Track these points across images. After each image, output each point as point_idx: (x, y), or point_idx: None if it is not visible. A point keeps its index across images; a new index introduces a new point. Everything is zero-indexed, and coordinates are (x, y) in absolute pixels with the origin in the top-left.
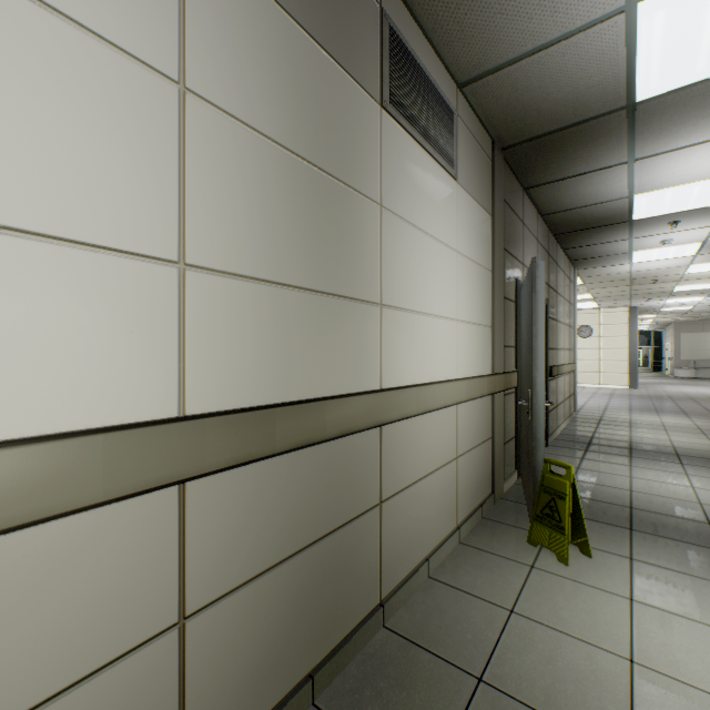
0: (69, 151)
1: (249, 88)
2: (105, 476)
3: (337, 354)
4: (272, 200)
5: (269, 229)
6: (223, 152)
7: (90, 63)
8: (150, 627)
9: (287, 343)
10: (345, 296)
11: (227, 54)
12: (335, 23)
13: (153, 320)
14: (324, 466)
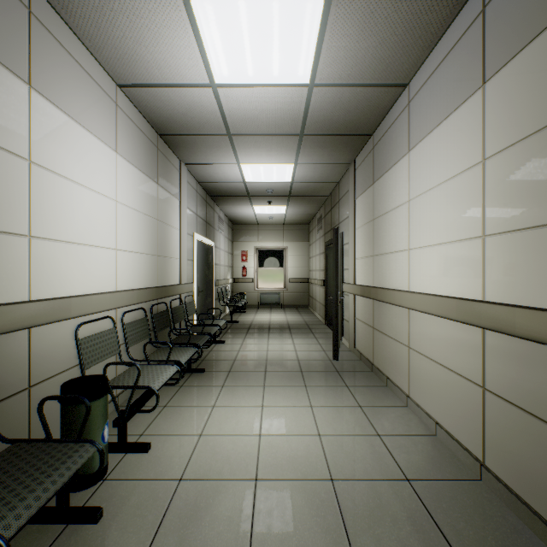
0: (457, 214)
1: (512, 123)
2: (456, 312)
3: None
4: (528, 175)
5: (525, 195)
6: (499, 173)
7: (461, 183)
8: (474, 378)
9: (540, 267)
10: None
11: (501, 120)
12: None
13: (475, 261)
14: None
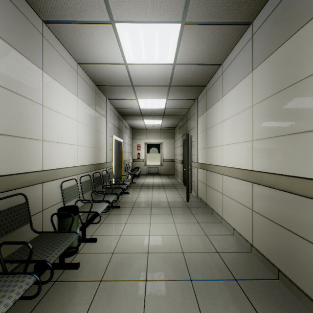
0: (242, 129)
1: (262, 90)
2: (241, 175)
3: (293, 158)
4: (268, 114)
5: (267, 123)
6: (258, 112)
7: (243, 115)
8: (248, 206)
9: (272, 155)
10: (298, 132)
11: (259, 88)
12: (292, 20)
13: (249, 152)
14: (286, 201)
